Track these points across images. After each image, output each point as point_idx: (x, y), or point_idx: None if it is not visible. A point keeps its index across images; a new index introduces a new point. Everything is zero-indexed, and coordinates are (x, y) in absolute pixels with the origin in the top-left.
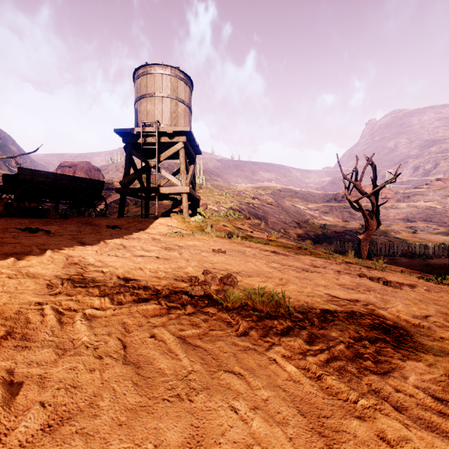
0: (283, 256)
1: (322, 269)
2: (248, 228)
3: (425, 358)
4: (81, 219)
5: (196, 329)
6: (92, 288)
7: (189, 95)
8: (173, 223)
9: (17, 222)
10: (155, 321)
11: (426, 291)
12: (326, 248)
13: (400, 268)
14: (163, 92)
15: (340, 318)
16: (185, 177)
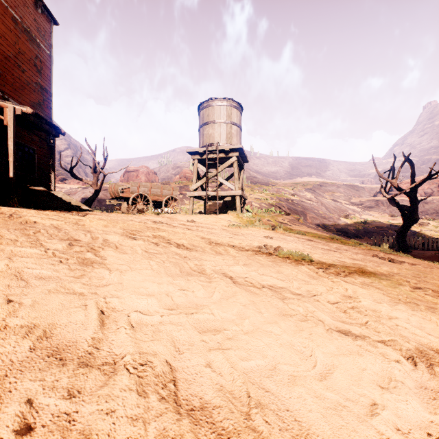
0: (315, 242)
1: (343, 251)
2: (287, 222)
3: (372, 278)
4: (168, 215)
5: (269, 259)
6: (223, 245)
7: (239, 117)
8: (230, 218)
9: (140, 218)
10: (253, 256)
11: (423, 267)
12: (366, 242)
13: (436, 260)
14: (221, 119)
15: (338, 267)
16: (238, 183)
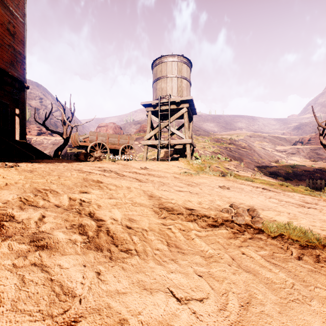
0: (274, 192)
1: (315, 206)
2: (233, 168)
3: None
4: (123, 162)
5: (264, 251)
6: (179, 215)
7: (189, 73)
8: (181, 165)
9: (94, 165)
10: (234, 242)
11: None
12: (297, 184)
13: None
14: (172, 74)
15: None
16: (188, 132)
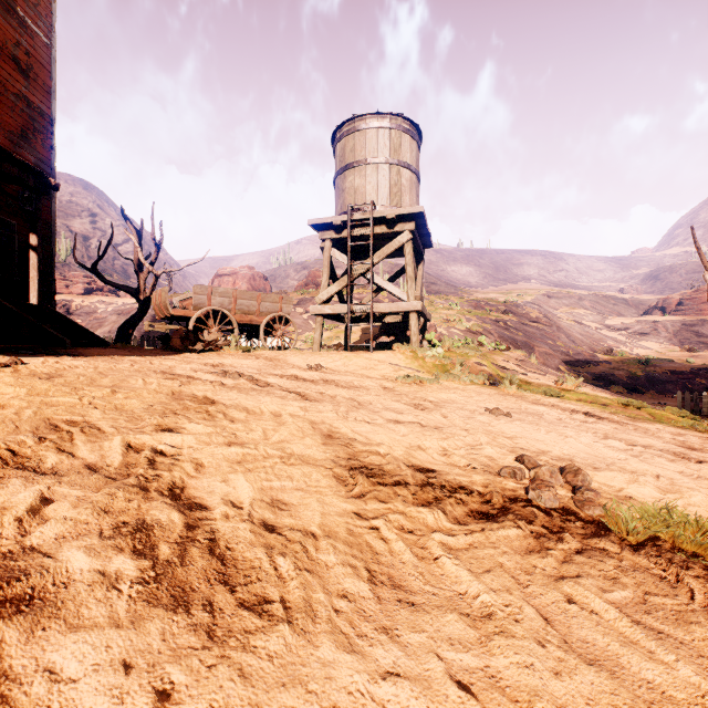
0: (612, 424)
1: None
2: (516, 367)
3: None
4: (269, 354)
5: (622, 589)
6: (398, 488)
7: (416, 154)
8: (398, 360)
9: (202, 361)
10: (542, 565)
11: None
12: (656, 402)
13: None
14: (378, 157)
15: None
16: (414, 286)
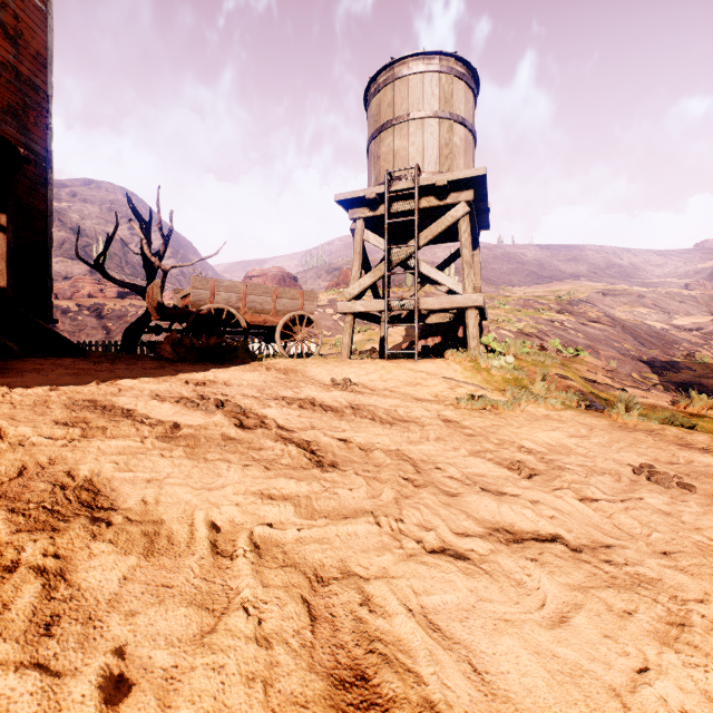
0: None
1: None
2: (608, 380)
3: None
4: (284, 363)
5: None
6: None
7: (472, 107)
8: (454, 372)
9: (187, 376)
10: None
11: None
12: None
13: None
14: (424, 109)
15: None
16: (472, 274)
